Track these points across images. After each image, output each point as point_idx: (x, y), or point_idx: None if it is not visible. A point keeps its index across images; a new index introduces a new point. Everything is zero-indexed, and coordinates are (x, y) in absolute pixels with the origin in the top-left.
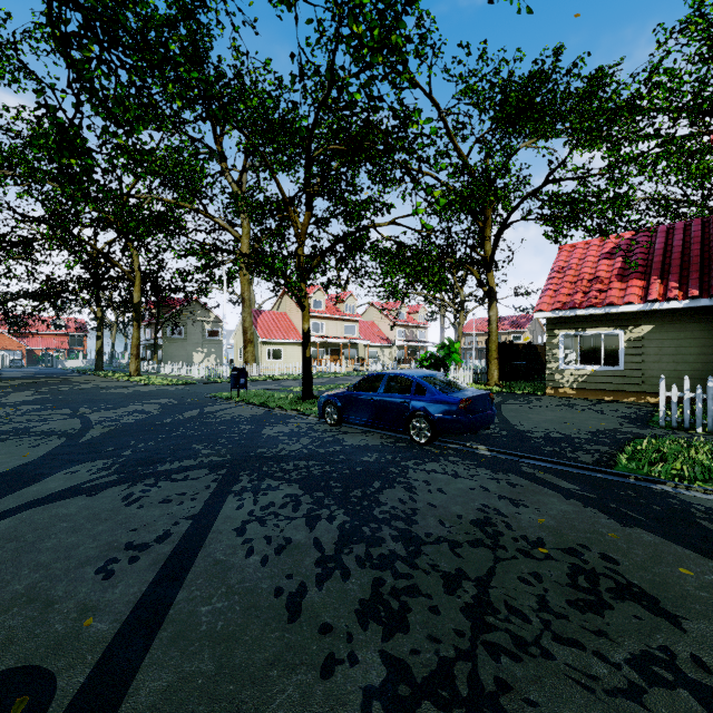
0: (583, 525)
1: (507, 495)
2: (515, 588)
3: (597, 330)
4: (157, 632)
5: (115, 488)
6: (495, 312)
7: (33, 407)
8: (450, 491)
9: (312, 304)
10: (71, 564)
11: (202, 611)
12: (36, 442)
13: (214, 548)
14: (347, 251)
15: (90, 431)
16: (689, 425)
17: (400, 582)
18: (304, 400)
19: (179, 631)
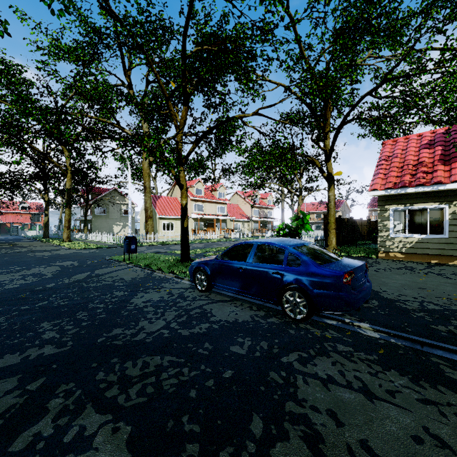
0: None
1: None
2: None
3: (424, 205)
4: None
5: None
6: (333, 192)
7: None
8: (387, 453)
9: (195, 192)
10: None
11: None
12: None
13: None
14: (217, 142)
15: None
16: None
17: None
18: (182, 263)
19: None
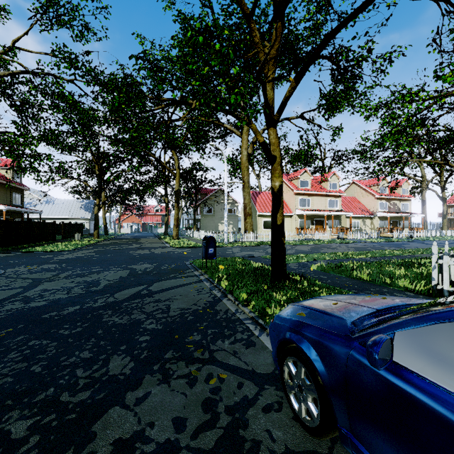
0: None
1: None
2: None
3: None
4: None
5: None
6: None
7: (49, 266)
8: None
9: (299, 184)
10: None
11: None
12: None
13: None
14: (335, 81)
15: None
16: None
17: None
18: (273, 282)
19: None
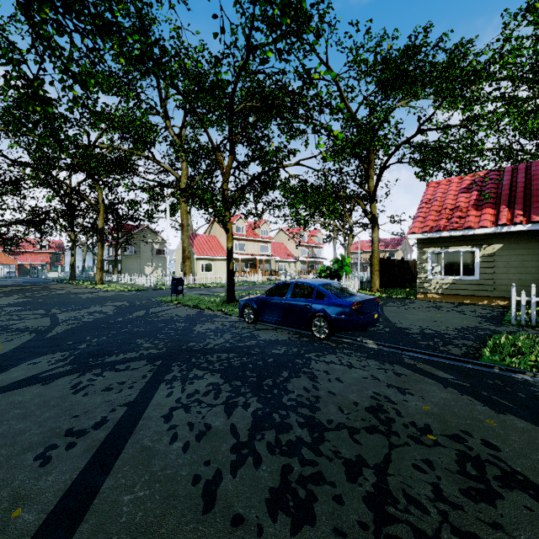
0: (462, 412)
1: (394, 383)
2: (410, 476)
3: (458, 248)
4: (79, 524)
5: (67, 377)
6: (377, 234)
7: (16, 308)
8: (346, 380)
9: (235, 229)
10: (15, 450)
11: (124, 500)
12: (10, 337)
13: (143, 434)
14: (261, 186)
15: (56, 328)
16: (535, 323)
17: (306, 469)
18: (228, 303)
19: (100, 522)
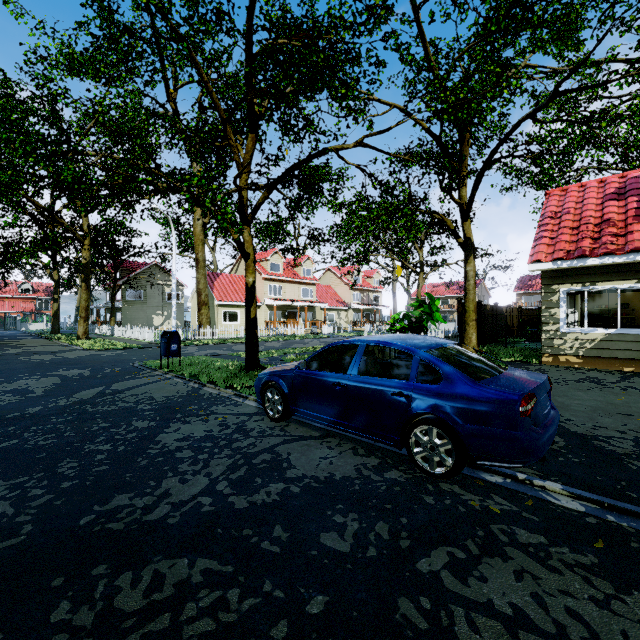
0: None
1: None
2: None
3: (612, 284)
4: None
5: None
6: (472, 266)
7: None
8: None
9: (269, 267)
10: None
11: None
12: None
13: None
14: (301, 190)
15: None
16: None
17: None
18: (247, 372)
19: None
